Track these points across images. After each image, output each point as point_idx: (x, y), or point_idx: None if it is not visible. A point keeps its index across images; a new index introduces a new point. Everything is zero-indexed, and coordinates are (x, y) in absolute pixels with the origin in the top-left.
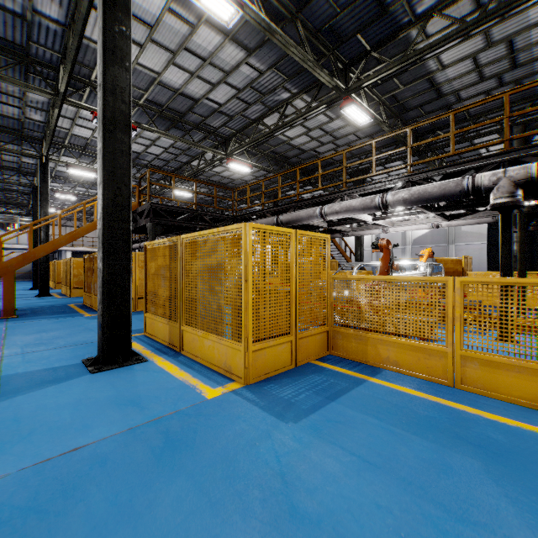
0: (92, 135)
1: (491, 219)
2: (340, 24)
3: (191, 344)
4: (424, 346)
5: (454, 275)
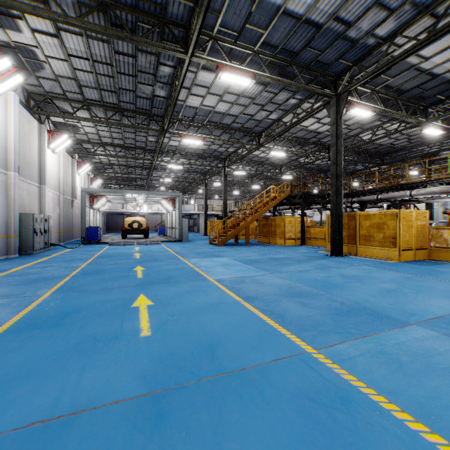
0: (250, 154)
1: None
2: (424, 94)
3: (364, 252)
4: None
5: None
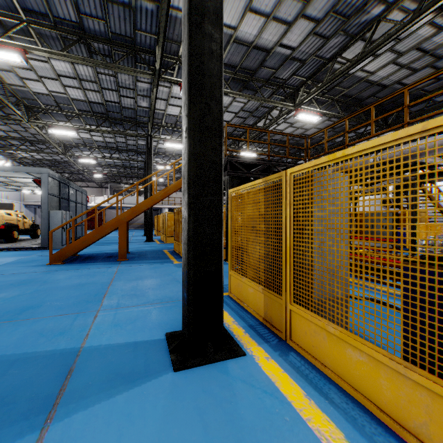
0: (180, 112)
1: None
2: None
3: (308, 337)
4: None
5: None
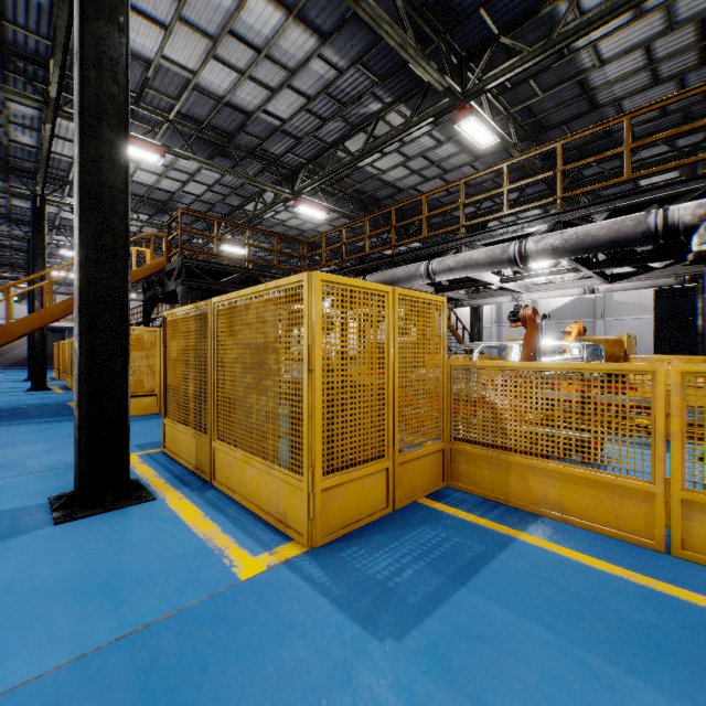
0: None
1: (672, 281)
2: None
3: (226, 470)
4: (610, 481)
5: (610, 361)
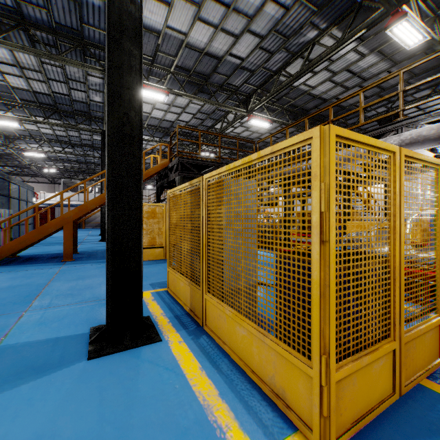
0: None
1: None
2: None
3: (216, 321)
4: None
5: None
